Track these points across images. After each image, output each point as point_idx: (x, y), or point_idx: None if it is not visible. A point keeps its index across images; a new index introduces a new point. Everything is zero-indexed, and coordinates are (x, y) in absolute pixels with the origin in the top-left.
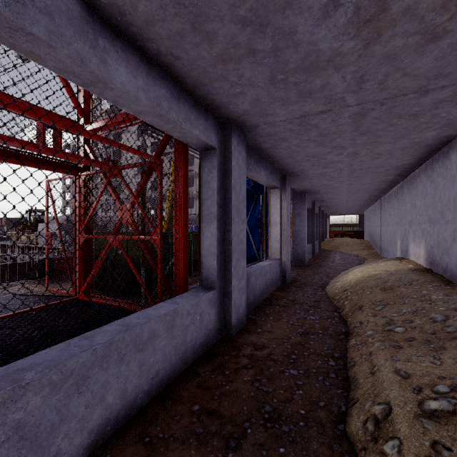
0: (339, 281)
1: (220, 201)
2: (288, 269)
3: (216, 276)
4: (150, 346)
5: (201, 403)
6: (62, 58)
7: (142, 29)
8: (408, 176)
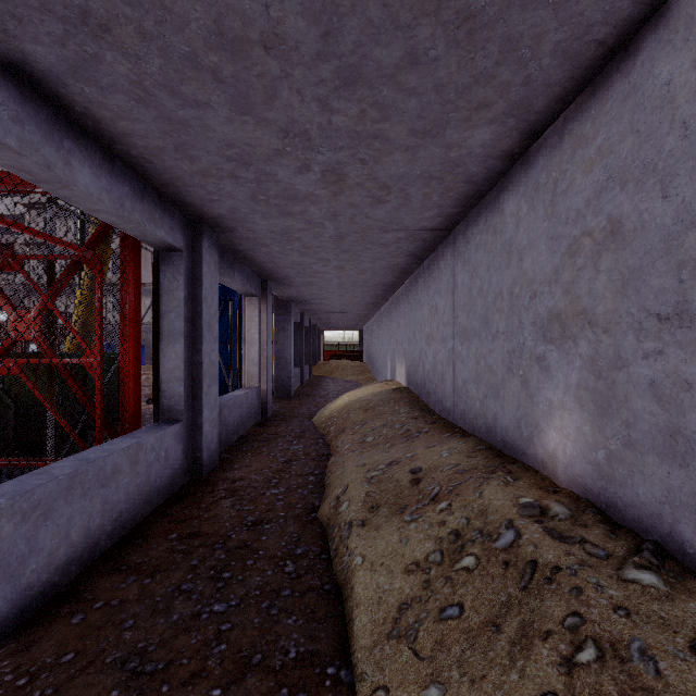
0: (328, 409)
1: (187, 314)
2: (270, 400)
3: (182, 406)
4: (113, 482)
5: (178, 532)
6: (25, 162)
7: (115, 135)
8: (396, 292)
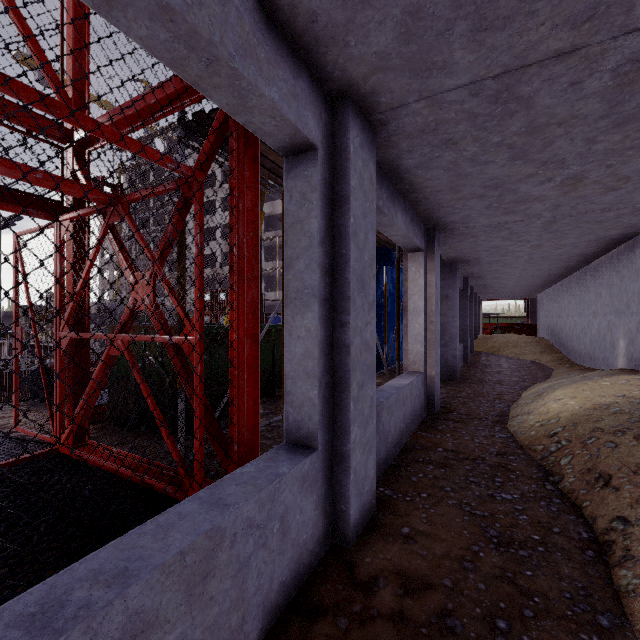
0: (532, 413)
1: (325, 261)
2: (438, 389)
3: (316, 423)
4: None
5: None
6: None
7: None
8: None
